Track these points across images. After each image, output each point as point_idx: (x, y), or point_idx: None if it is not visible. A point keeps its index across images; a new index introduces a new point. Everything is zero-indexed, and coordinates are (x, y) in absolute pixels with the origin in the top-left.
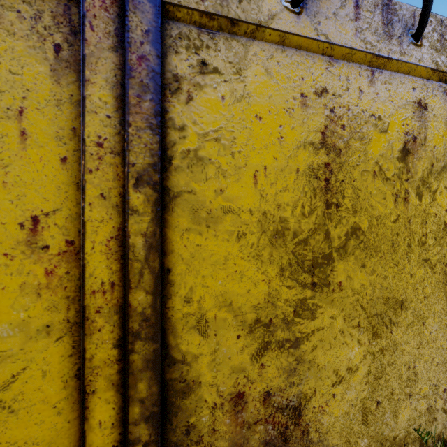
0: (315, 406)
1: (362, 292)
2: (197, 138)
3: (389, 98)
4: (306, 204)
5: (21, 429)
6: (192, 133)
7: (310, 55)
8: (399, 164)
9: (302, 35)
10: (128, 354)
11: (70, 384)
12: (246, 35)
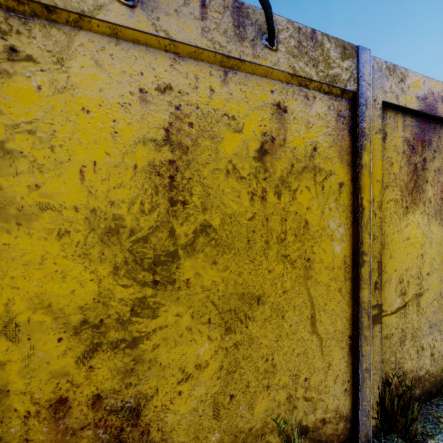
0: (157, 406)
1: (214, 289)
2: (4, 129)
3: (244, 98)
4: (146, 202)
5: None
6: None
7: (151, 50)
8: (255, 163)
9: (137, 30)
10: None
11: None
12: (70, 24)
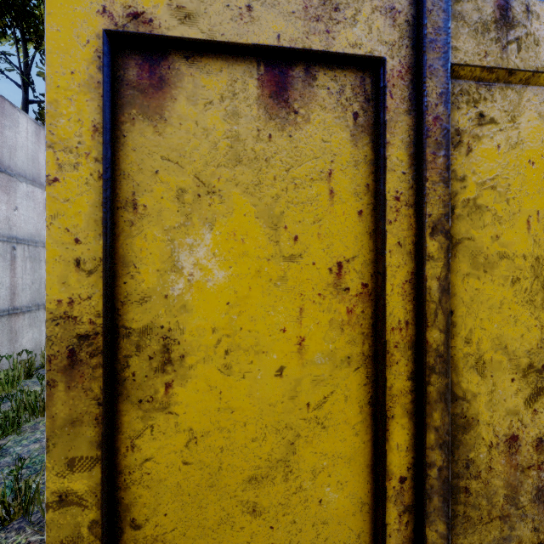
0: None
1: None
2: (475, 187)
3: None
4: None
5: (329, 443)
6: (471, 182)
7: None
8: None
9: None
10: (425, 385)
11: (364, 410)
12: (520, 82)
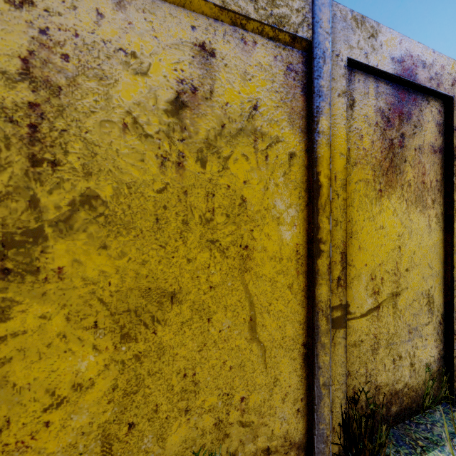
0: (8, 443)
1: (103, 282)
2: None
3: (151, 31)
4: None
5: None
6: None
7: None
8: (168, 119)
9: None
10: None
11: None
12: None
